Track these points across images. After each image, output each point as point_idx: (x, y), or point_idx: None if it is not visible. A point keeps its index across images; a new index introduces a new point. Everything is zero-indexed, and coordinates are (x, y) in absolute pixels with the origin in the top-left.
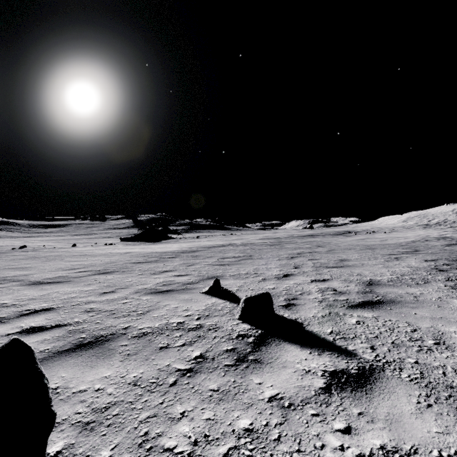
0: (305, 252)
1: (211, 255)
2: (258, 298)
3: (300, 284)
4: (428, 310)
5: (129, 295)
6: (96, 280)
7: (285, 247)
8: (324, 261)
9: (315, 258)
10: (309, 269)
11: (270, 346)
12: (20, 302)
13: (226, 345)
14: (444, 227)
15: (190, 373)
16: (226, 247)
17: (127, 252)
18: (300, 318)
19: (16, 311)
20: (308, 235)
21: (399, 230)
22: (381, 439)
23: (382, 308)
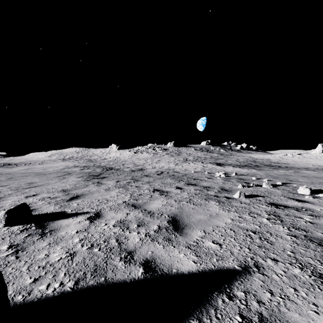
0: None
1: None
2: (19, 207)
3: (19, 200)
4: (97, 194)
5: None
6: None
7: None
8: (16, 185)
9: (5, 185)
10: (11, 192)
11: (51, 224)
12: None
13: (21, 236)
14: (73, 160)
15: (20, 251)
16: None
17: None
18: (49, 212)
19: None
20: None
21: (49, 162)
22: (114, 221)
23: (81, 198)
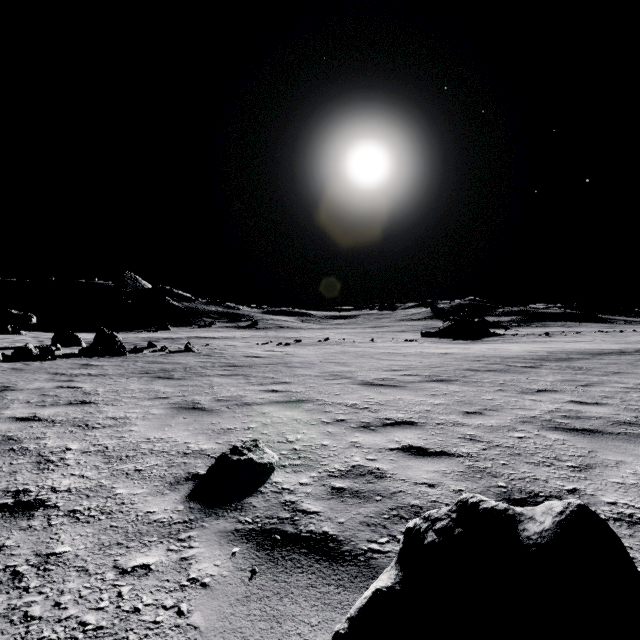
0: None
1: (616, 369)
2: None
3: None
4: None
5: (514, 424)
6: (437, 390)
7: None
8: None
9: None
10: None
11: None
12: (370, 406)
13: None
14: None
15: None
16: (636, 355)
17: (445, 353)
18: None
19: (375, 417)
20: None
21: None
22: None
23: None
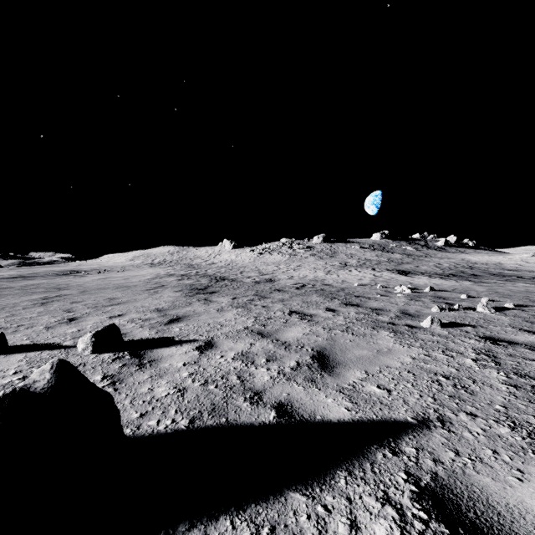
0: (52, 296)
1: None
2: (108, 329)
3: (102, 322)
4: (206, 316)
5: None
6: None
7: (5, 293)
8: (94, 302)
9: (79, 301)
10: (89, 310)
11: (149, 354)
12: None
13: (115, 366)
14: (166, 266)
15: (118, 382)
16: None
17: None
18: (144, 338)
19: None
20: (15, 276)
21: (131, 269)
22: (233, 353)
23: (184, 320)
